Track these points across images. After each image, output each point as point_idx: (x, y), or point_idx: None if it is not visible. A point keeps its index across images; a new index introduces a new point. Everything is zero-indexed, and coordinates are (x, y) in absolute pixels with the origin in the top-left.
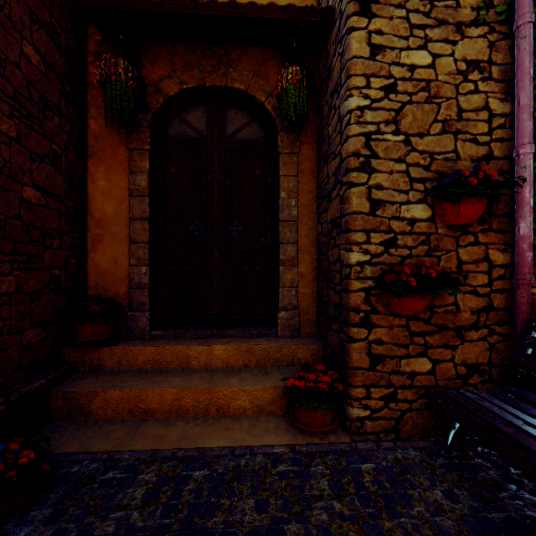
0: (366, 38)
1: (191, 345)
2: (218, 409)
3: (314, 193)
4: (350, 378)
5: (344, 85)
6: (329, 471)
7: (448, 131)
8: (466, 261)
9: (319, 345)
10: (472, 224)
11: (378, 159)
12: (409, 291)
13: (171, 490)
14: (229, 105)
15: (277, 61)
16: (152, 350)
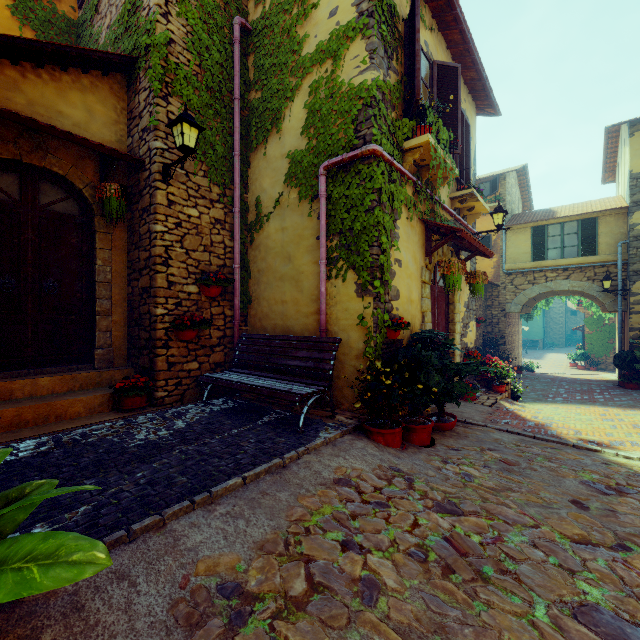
0: (166, 195)
1: (14, 380)
2: (57, 416)
3: (125, 264)
4: (157, 376)
5: (153, 215)
6: (148, 418)
7: (207, 251)
8: (215, 314)
9: (131, 369)
10: (218, 297)
11: (172, 260)
12: (187, 328)
13: (53, 442)
14: (44, 179)
15: (94, 161)
16: None
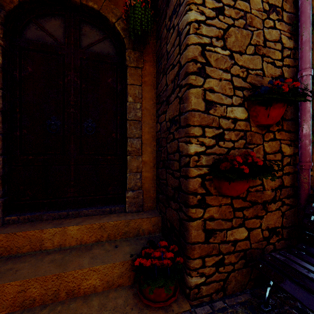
0: None
1: (44, 228)
2: (68, 292)
3: (154, 100)
4: (189, 251)
5: (183, 2)
6: None
7: (258, 54)
8: (269, 152)
9: (159, 217)
10: (272, 125)
11: (211, 67)
12: (241, 178)
13: None
14: (85, 21)
15: None
16: (0, 238)
